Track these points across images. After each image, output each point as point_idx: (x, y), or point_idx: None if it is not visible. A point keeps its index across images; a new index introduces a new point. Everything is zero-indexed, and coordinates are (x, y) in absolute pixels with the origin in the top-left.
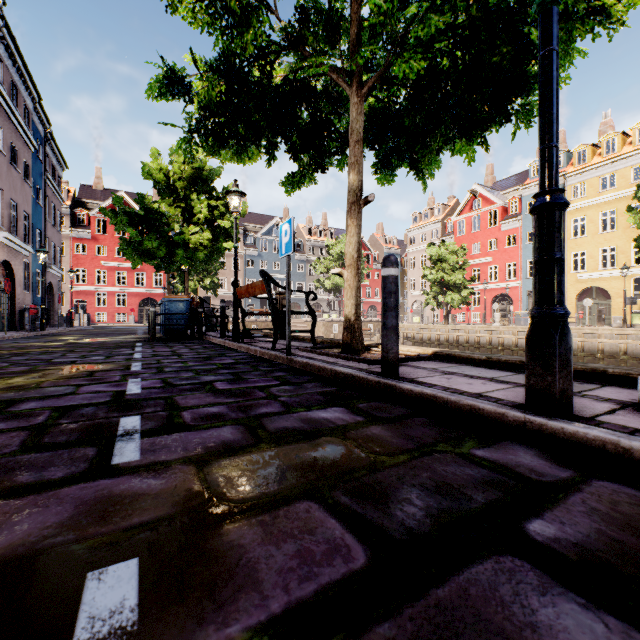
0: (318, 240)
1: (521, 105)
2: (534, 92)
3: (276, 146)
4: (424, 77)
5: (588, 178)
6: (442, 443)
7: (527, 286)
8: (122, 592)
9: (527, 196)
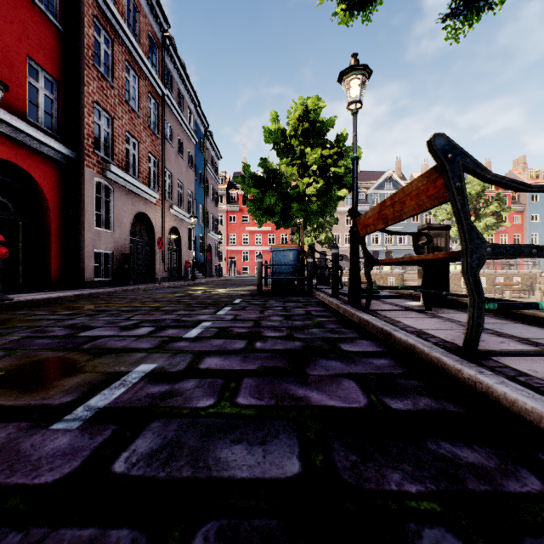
0: None
1: None
2: None
3: None
4: None
5: None
6: None
7: None
8: None
9: None
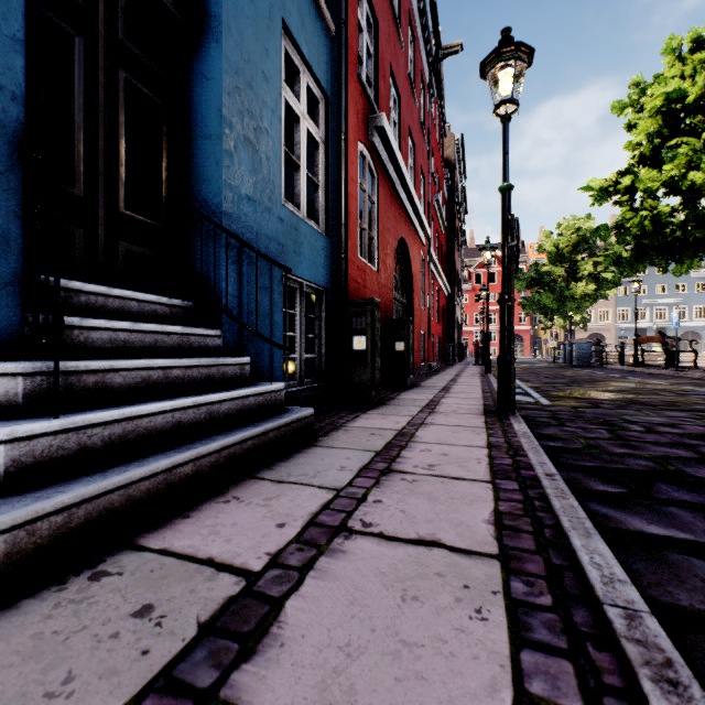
0: None
1: None
2: None
3: (668, 265)
4: None
5: None
6: None
7: None
8: (654, 382)
9: None
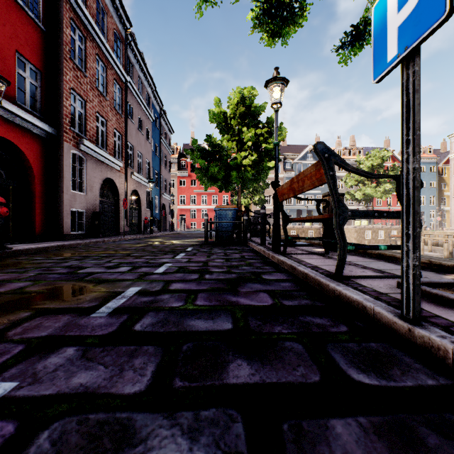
0: (347, 159)
1: None
2: None
3: None
4: None
5: None
6: None
7: None
8: None
9: None
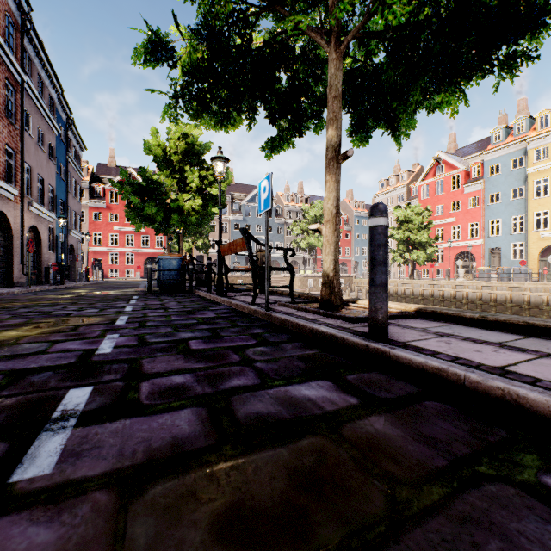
0: (295, 206)
1: (506, 54)
2: (519, 40)
3: (256, 110)
4: (405, 26)
5: (550, 141)
6: (484, 456)
7: (489, 244)
8: None
9: (489, 160)
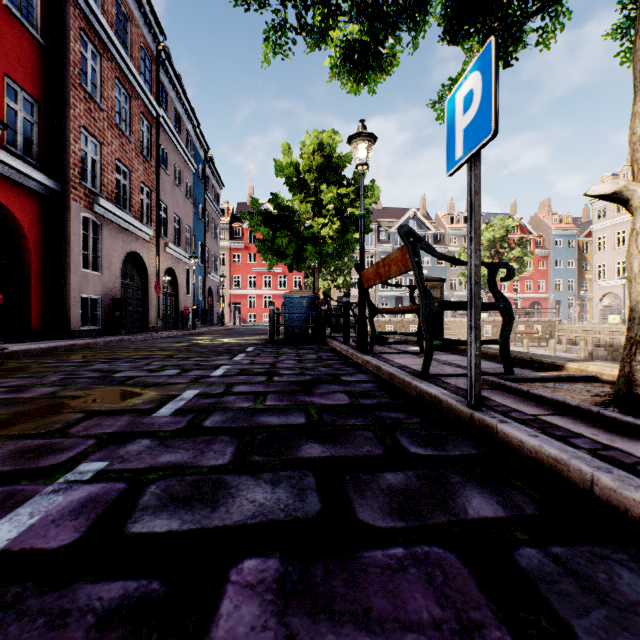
0: (461, 228)
1: None
2: None
3: (428, 0)
4: None
5: None
6: None
7: None
8: None
9: None
